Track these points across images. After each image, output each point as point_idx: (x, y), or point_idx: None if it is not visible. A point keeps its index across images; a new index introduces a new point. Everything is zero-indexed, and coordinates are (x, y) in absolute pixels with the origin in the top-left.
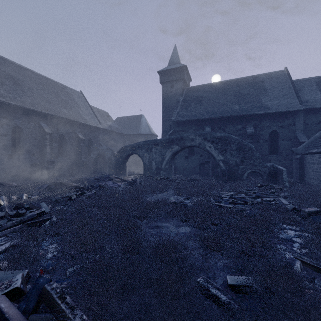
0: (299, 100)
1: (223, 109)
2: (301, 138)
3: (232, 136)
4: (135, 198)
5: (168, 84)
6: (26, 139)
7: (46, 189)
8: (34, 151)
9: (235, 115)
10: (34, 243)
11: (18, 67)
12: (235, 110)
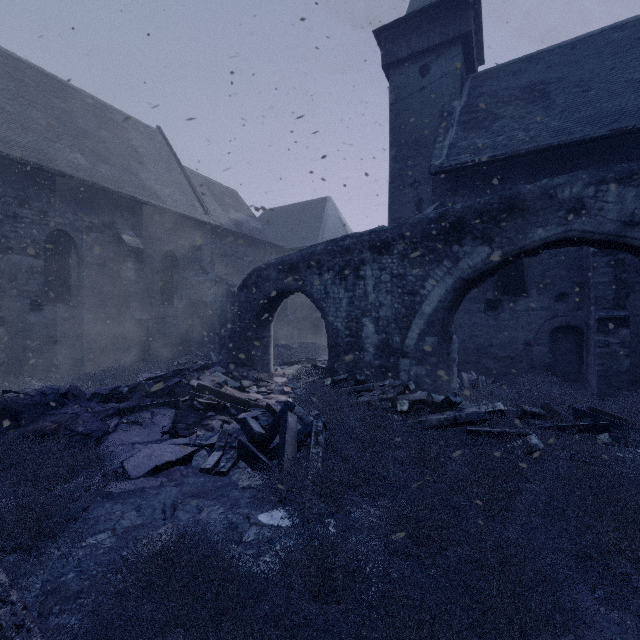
0: None
1: None
2: None
3: None
4: None
5: (409, 67)
6: None
7: None
8: None
9: None
10: None
11: None
12: None
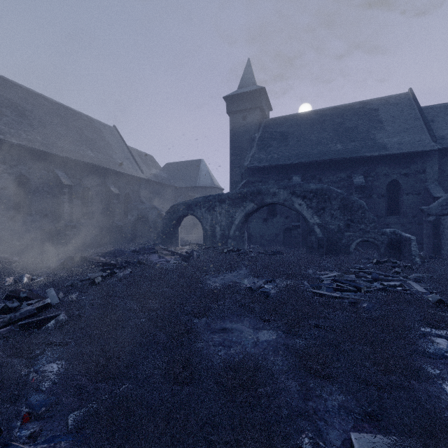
0: (432, 136)
1: (319, 149)
2: (435, 191)
3: (333, 188)
4: (190, 283)
5: (238, 115)
6: (35, 194)
7: (61, 266)
8: (47, 211)
9: (337, 158)
10: (22, 361)
11: (25, 91)
12: (337, 150)
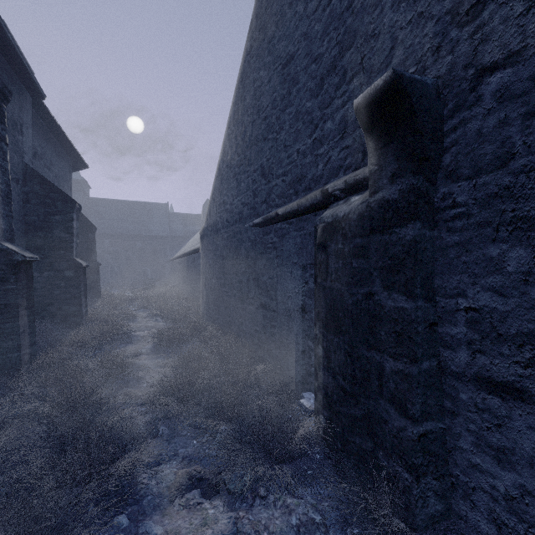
0: (169, 230)
1: (121, 227)
2: (168, 253)
3: (123, 250)
4: None
5: None
6: None
7: None
8: None
9: (129, 234)
10: None
11: None
12: (130, 229)
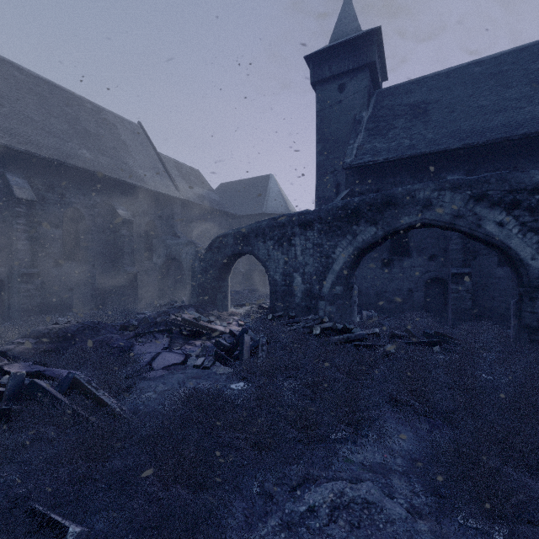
0: None
1: (504, 119)
2: None
3: None
4: None
5: (331, 84)
6: None
7: None
8: None
9: None
10: None
11: None
12: None
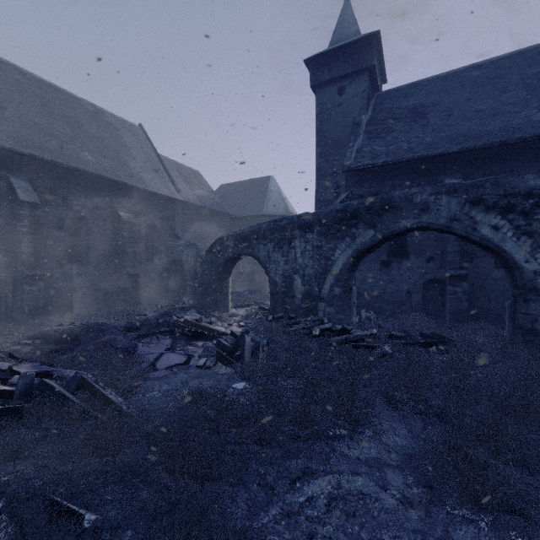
0: None
1: (501, 123)
2: None
3: None
4: None
5: (330, 87)
6: None
7: None
8: None
9: None
10: None
11: None
12: None
